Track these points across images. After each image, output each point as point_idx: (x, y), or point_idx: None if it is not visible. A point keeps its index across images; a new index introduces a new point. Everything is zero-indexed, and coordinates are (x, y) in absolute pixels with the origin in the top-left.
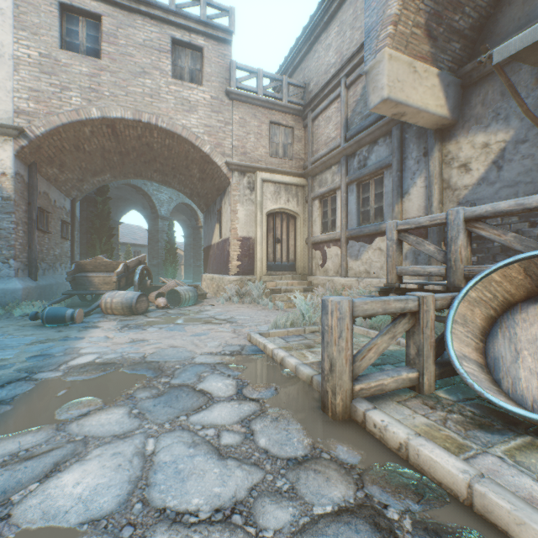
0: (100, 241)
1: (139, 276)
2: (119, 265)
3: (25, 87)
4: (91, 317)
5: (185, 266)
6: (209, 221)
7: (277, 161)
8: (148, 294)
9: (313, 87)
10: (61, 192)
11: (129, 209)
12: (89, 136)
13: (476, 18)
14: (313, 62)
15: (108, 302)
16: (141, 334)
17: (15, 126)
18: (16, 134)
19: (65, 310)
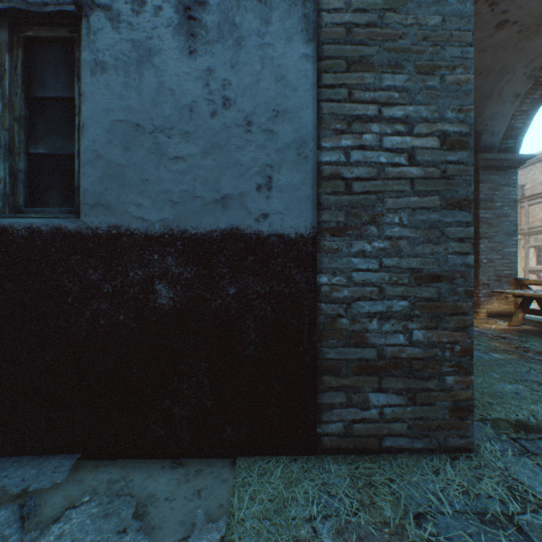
0: None
1: None
2: None
3: None
4: None
5: None
6: None
7: None
8: None
9: (528, 188)
10: None
11: None
12: None
13: None
14: (529, 175)
15: None
16: None
17: None
18: None
19: None
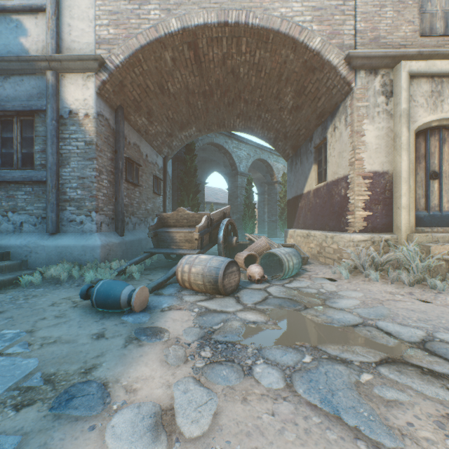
0: (188, 197)
1: (223, 231)
2: (201, 218)
3: (105, 12)
4: (163, 292)
5: (258, 221)
6: (298, 166)
7: (434, 42)
8: (232, 253)
9: None
10: (153, 147)
11: (212, 171)
12: (171, 68)
13: None
14: None
15: (185, 271)
16: (243, 402)
17: (94, 55)
18: (96, 66)
19: (120, 288)
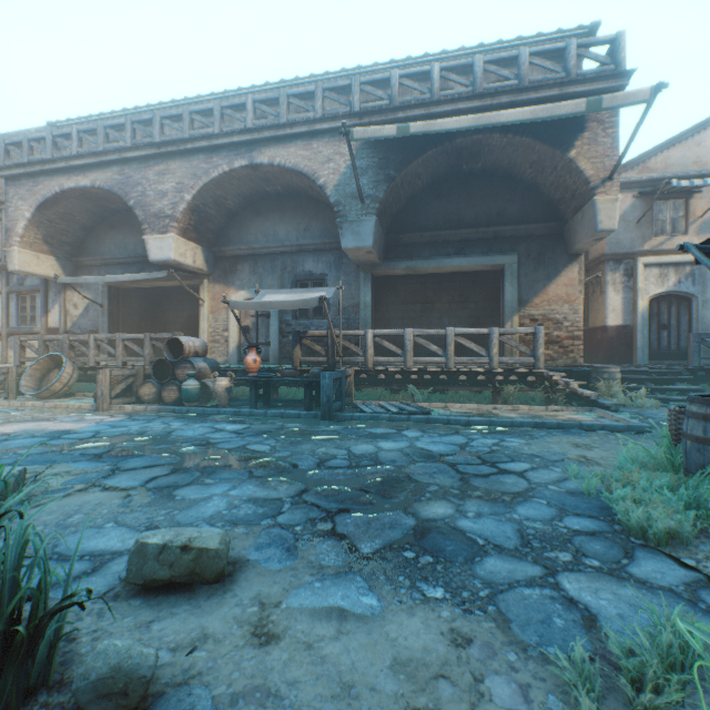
0: None
1: None
2: None
3: None
4: None
5: None
6: None
7: None
8: None
9: None
10: None
11: None
12: None
13: (78, 239)
14: None
15: None
16: None
17: None
18: None
19: None
